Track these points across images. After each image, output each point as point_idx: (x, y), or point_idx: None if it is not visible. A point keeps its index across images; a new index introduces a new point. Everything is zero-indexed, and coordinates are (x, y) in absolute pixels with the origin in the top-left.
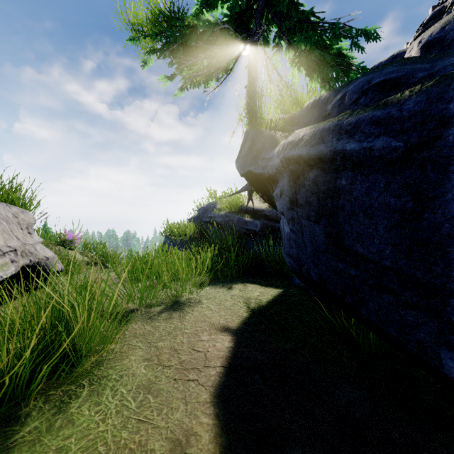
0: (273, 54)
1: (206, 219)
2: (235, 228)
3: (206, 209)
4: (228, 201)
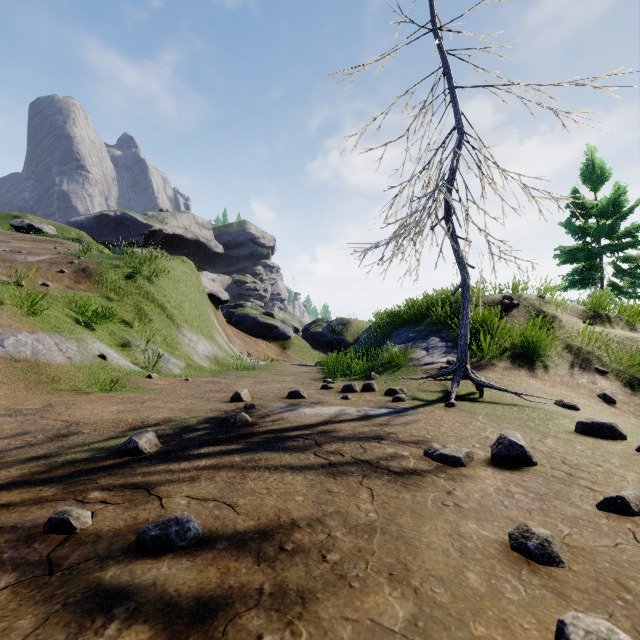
0: None
1: None
2: None
3: None
4: None
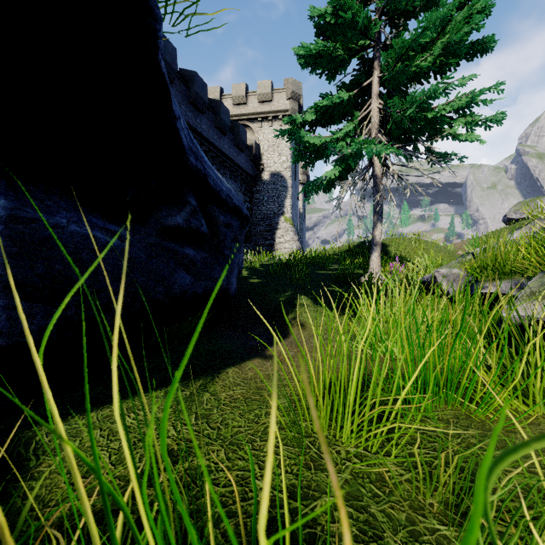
0: None
1: None
2: None
3: None
4: None
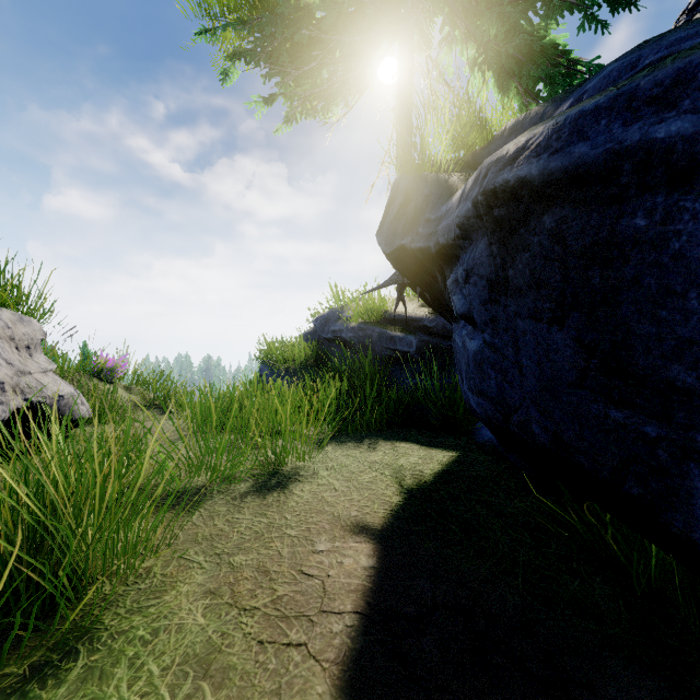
0: (441, 48)
1: (326, 335)
2: (374, 348)
3: (328, 319)
4: (363, 305)
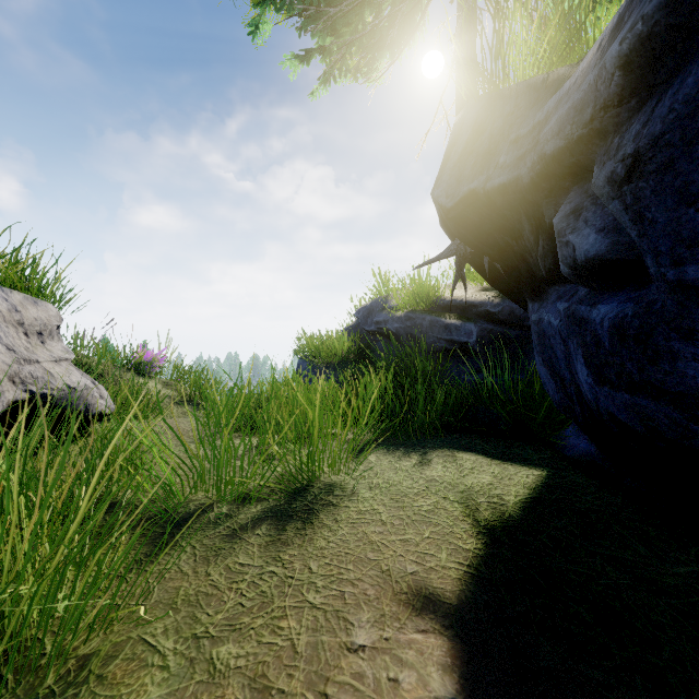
0: None
1: (369, 327)
2: (424, 339)
3: (371, 310)
4: (411, 291)
